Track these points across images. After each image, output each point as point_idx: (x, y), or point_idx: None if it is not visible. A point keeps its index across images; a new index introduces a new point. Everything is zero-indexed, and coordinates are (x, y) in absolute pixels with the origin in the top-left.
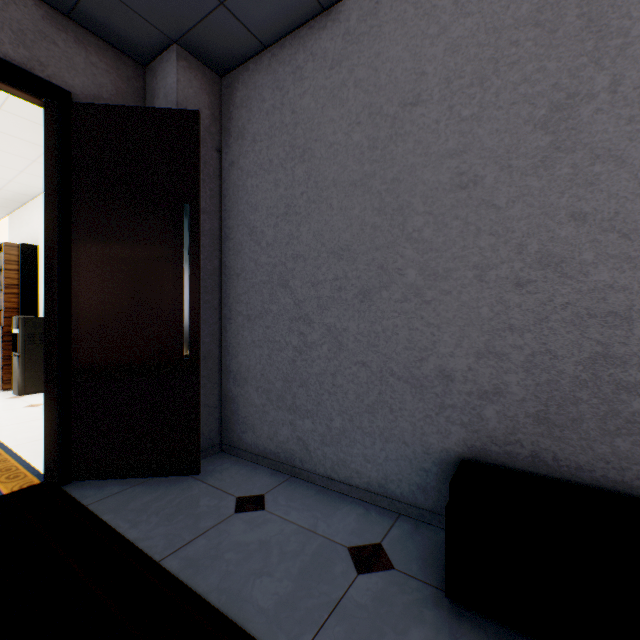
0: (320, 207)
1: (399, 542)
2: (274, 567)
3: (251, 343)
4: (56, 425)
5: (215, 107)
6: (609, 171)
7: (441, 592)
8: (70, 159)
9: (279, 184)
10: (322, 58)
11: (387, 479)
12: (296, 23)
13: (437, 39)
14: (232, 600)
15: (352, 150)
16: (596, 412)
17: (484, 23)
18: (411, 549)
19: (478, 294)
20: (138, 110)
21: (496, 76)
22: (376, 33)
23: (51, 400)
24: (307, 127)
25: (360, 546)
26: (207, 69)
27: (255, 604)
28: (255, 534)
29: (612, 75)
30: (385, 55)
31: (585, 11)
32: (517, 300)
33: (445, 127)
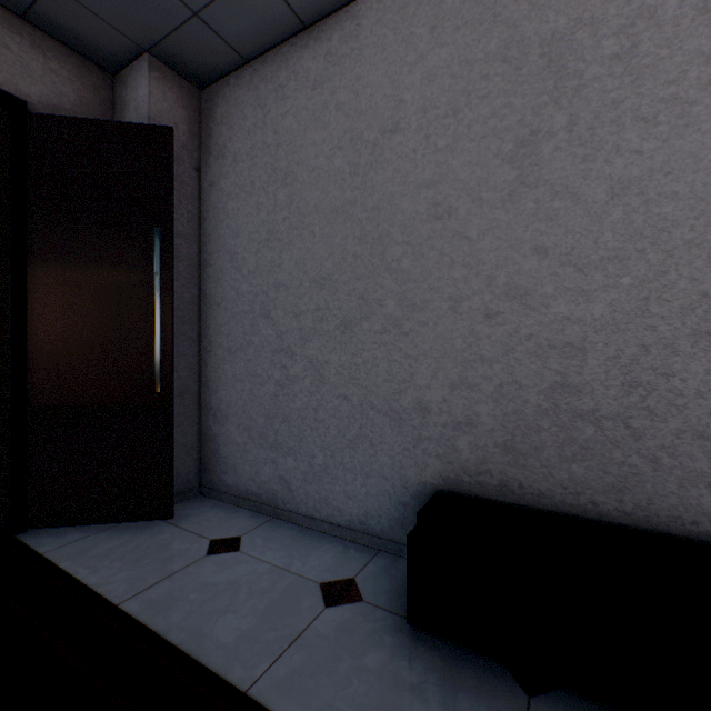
0: (302, 234)
1: (373, 576)
2: (240, 605)
3: (232, 377)
4: (9, 468)
5: (194, 122)
6: (567, 207)
7: (405, 619)
8: (25, 175)
9: (261, 208)
10: (304, 78)
11: (368, 515)
12: (278, 39)
13: (415, 67)
14: (191, 637)
15: (334, 175)
16: (556, 440)
17: (458, 55)
18: (384, 582)
19: (452, 325)
20: (104, 124)
21: (469, 108)
22: (357, 56)
23: (3, 440)
24: (289, 149)
25: (333, 581)
26: (184, 81)
27: (215, 639)
28: (225, 575)
29: (569, 115)
30: (366, 79)
31: (546, 51)
32: (487, 331)
33: (422, 157)
